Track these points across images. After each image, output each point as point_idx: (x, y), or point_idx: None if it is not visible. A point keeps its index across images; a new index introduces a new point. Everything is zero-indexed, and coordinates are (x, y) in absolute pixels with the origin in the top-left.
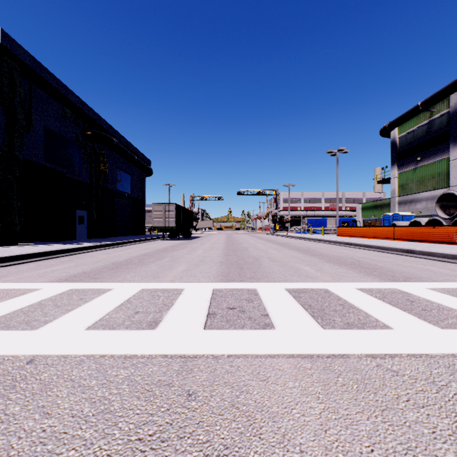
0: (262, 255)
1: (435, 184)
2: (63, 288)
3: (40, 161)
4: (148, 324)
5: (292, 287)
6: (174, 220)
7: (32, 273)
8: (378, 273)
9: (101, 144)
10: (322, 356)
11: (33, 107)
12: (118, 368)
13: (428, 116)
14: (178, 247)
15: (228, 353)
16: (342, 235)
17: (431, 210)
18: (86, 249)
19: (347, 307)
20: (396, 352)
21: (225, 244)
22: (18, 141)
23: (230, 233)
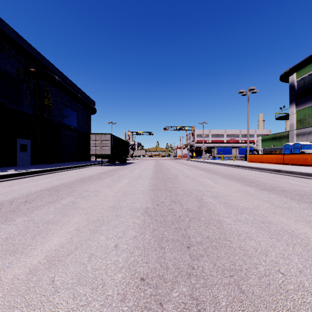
0: (202, 191)
1: None
2: None
3: None
4: None
5: None
6: (109, 148)
7: None
8: None
9: (44, 80)
10: None
11: None
12: None
13: None
14: (105, 174)
15: None
16: (253, 161)
17: None
18: None
19: None
20: None
21: (154, 170)
22: None
23: (158, 159)
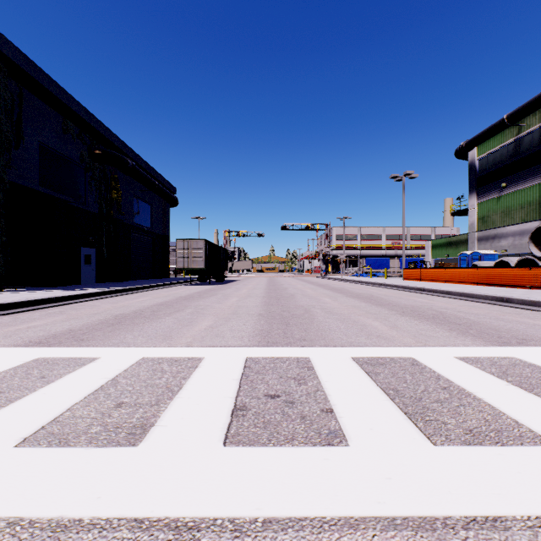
0: (313, 305)
1: (525, 216)
2: (27, 356)
3: (32, 185)
4: (129, 432)
5: (361, 355)
6: (203, 260)
7: None
8: (476, 331)
9: (113, 166)
10: (453, 525)
11: (23, 117)
12: None
13: (516, 132)
14: (206, 294)
15: (264, 513)
16: (410, 278)
17: (519, 247)
18: (87, 297)
19: (456, 394)
20: None
21: (266, 290)
22: (3, 159)
23: (273, 276)
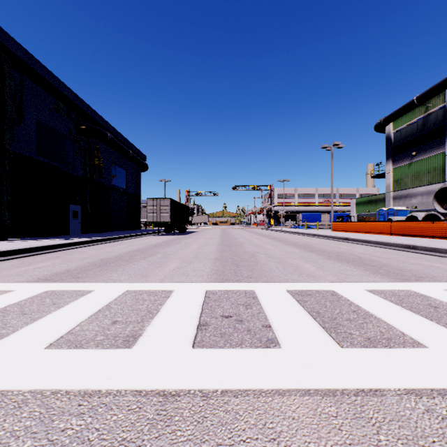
0: (258, 251)
1: (431, 179)
2: (39, 289)
3: (31, 154)
4: (124, 340)
5: (294, 288)
6: (169, 215)
7: (11, 271)
8: (384, 271)
9: (95, 138)
10: (348, 393)
11: (24, 100)
12: (69, 416)
13: (424, 110)
14: (172, 242)
15: (222, 387)
16: (337, 230)
17: (427, 205)
18: (77, 244)
19: (362, 315)
20: (445, 385)
21: (220, 239)
22: (8, 134)
23: (226, 228)
